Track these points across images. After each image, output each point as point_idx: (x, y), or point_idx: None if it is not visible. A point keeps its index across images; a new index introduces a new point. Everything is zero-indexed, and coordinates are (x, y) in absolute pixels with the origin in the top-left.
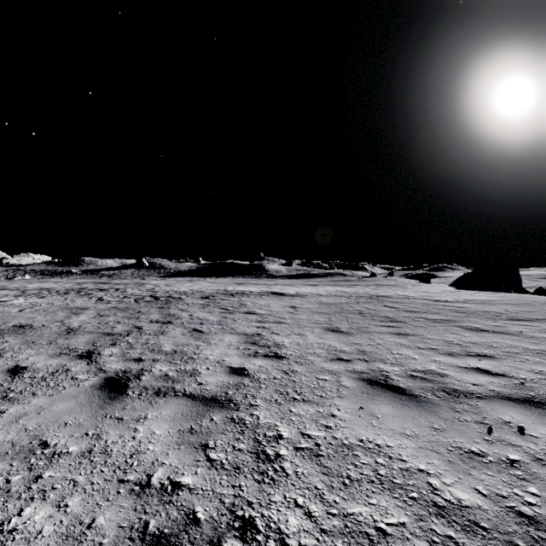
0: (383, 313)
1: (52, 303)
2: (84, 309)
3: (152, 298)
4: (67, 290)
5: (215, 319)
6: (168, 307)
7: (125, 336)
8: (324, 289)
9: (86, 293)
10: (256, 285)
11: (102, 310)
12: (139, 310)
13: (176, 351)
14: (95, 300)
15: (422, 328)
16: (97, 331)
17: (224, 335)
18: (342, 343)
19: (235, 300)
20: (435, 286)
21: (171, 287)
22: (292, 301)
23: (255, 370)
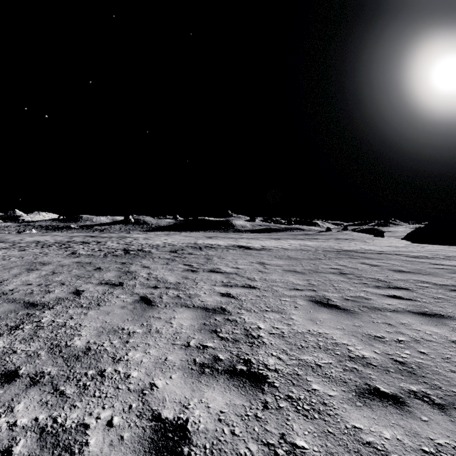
0: (369, 273)
1: (23, 256)
2: (46, 264)
3: (123, 251)
4: (54, 243)
5: (174, 280)
6: (131, 262)
7: (47, 309)
8: (287, 243)
9: (68, 245)
10: (224, 238)
11: (61, 266)
12: (99, 266)
13: (88, 348)
14: (67, 254)
15: (446, 301)
16: (22, 299)
17: (176, 311)
18: (351, 335)
19: (202, 255)
20: (390, 240)
21: (148, 240)
22: (259, 256)
23: (206, 440)
